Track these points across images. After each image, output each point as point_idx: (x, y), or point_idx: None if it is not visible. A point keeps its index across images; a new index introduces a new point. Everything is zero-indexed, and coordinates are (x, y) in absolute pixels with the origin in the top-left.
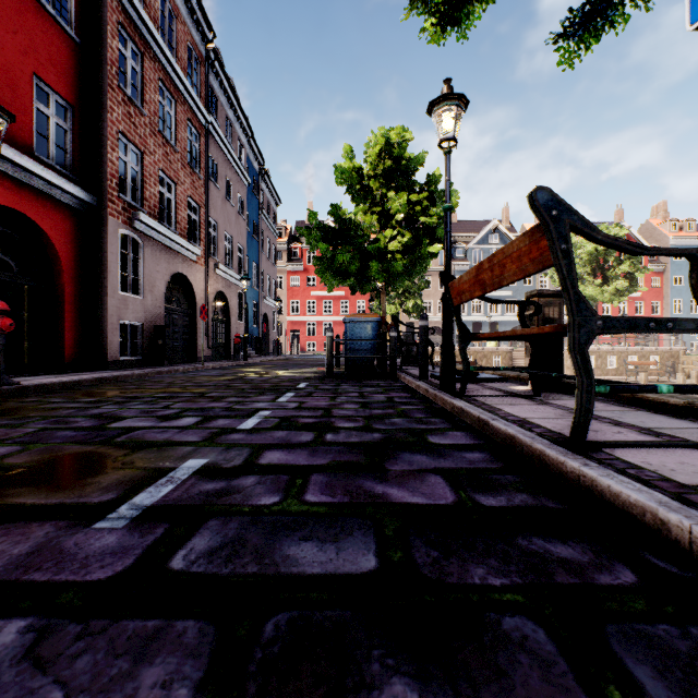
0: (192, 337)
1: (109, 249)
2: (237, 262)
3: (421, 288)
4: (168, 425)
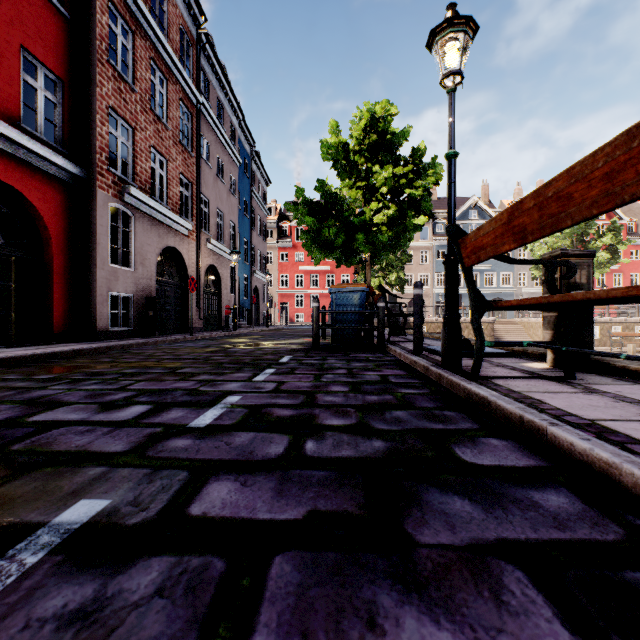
0: (184, 309)
1: (98, 221)
2: (228, 237)
3: (404, 262)
4: (102, 419)
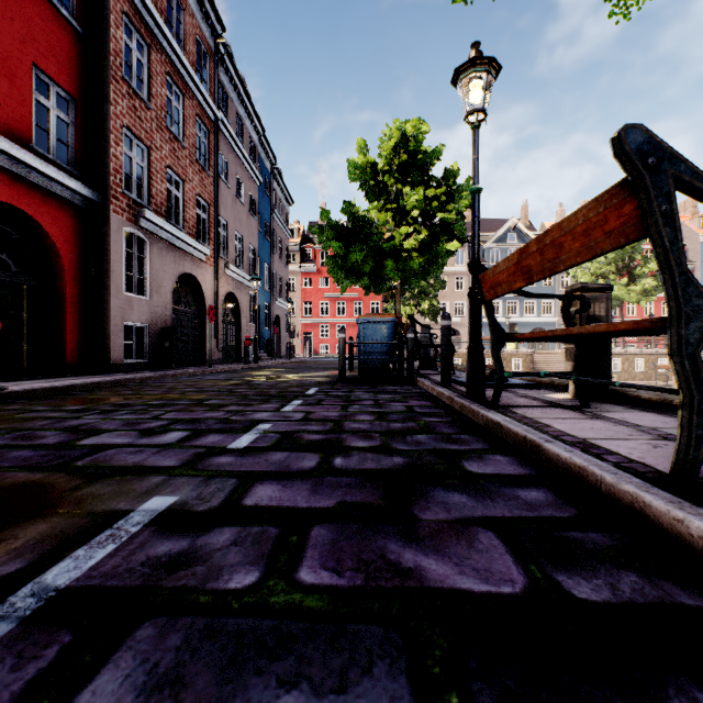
0: (201, 339)
1: (113, 247)
2: (248, 262)
3: (437, 289)
4: (147, 443)
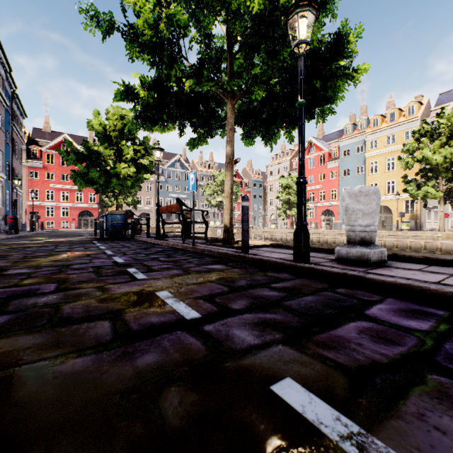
0: None
1: None
2: None
3: (137, 190)
4: (77, 249)
